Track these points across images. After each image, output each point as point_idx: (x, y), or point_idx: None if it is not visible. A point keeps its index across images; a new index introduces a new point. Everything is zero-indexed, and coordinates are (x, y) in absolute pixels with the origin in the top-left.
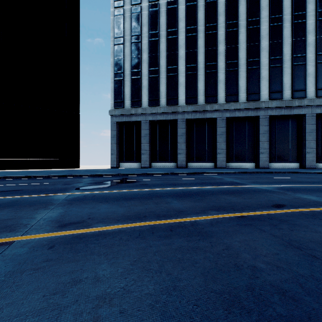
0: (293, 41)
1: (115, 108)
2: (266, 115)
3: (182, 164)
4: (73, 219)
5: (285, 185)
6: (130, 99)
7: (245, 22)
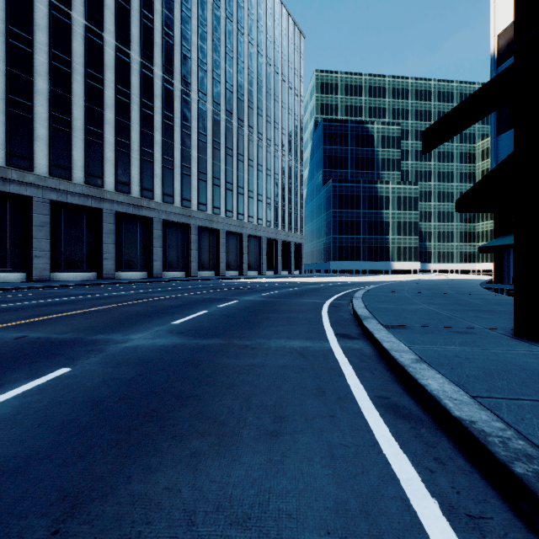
0: (142, 130)
1: None
2: (112, 210)
3: None
4: None
5: (139, 291)
6: None
7: (83, 70)
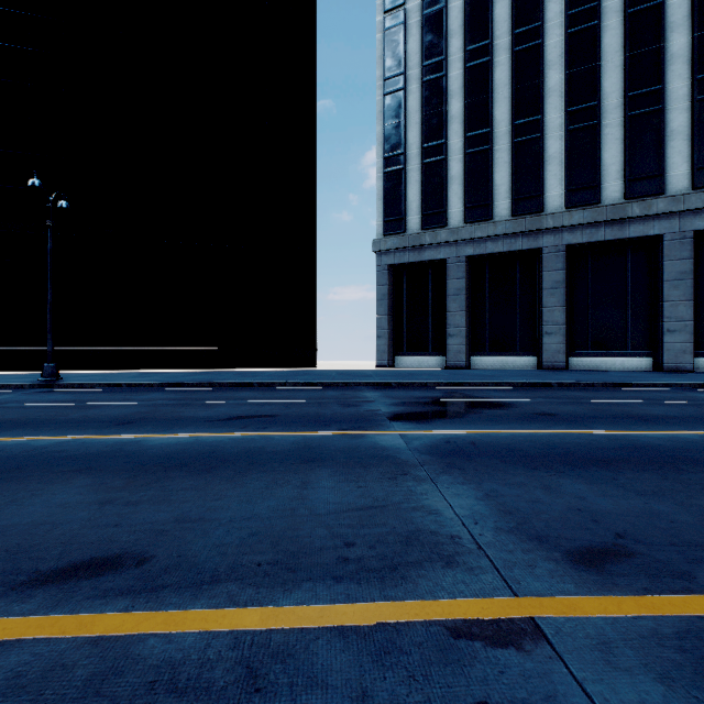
0: None
1: (387, 236)
2: None
3: (556, 360)
4: (566, 531)
5: None
6: (419, 212)
7: None
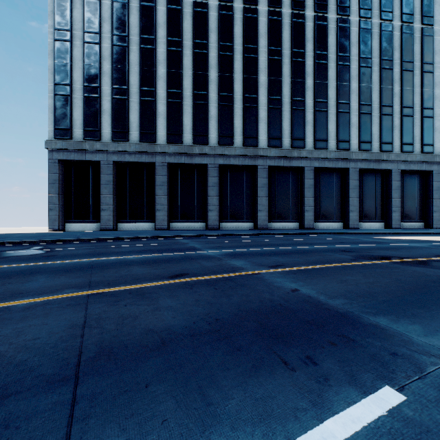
0: (292, 81)
1: (57, 139)
2: (265, 166)
3: (163, 224)
4: None
5: (243, 249)
6: (82, 127)
7: (241, 48)
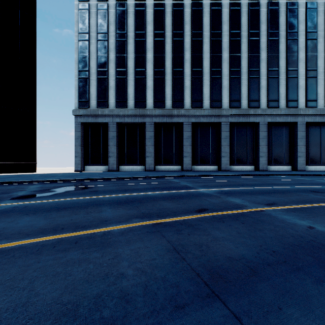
0: (249, 55)
1: (80, 108)
2: (227, 122)
3: (150, 167)
4: None
5: (227, 188)
6: (96, 99)
7: (209, 34)
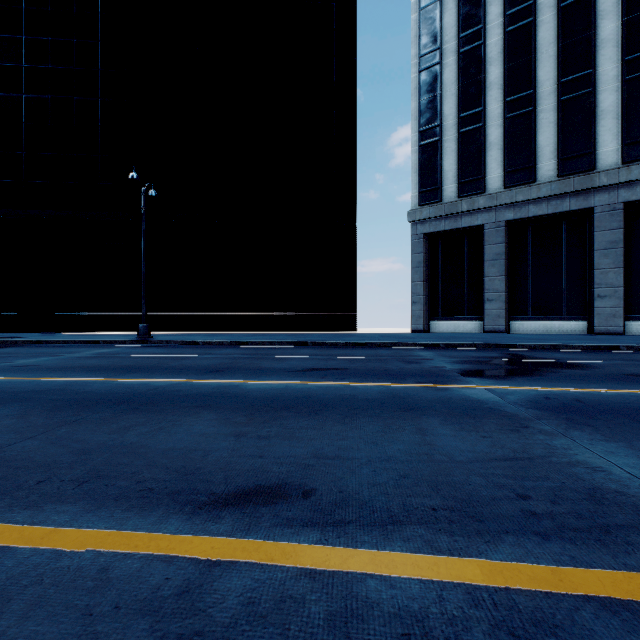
0: None
1: (422, 206)
2: None
3: (611, 324)
4: None
5: None
6: (455, 181)
7: None
